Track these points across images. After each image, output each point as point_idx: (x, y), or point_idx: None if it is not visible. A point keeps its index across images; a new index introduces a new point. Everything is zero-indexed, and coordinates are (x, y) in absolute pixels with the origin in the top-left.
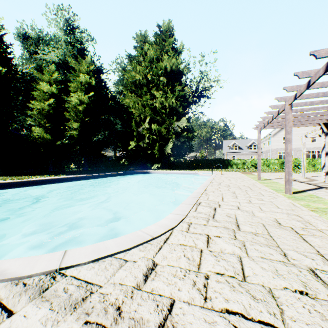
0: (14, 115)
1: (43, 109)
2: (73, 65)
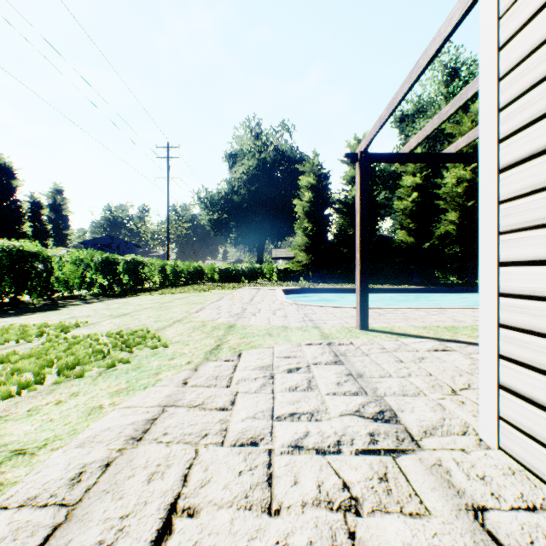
0: (376, 223)
1: (406, 208)
2: (449, 131)
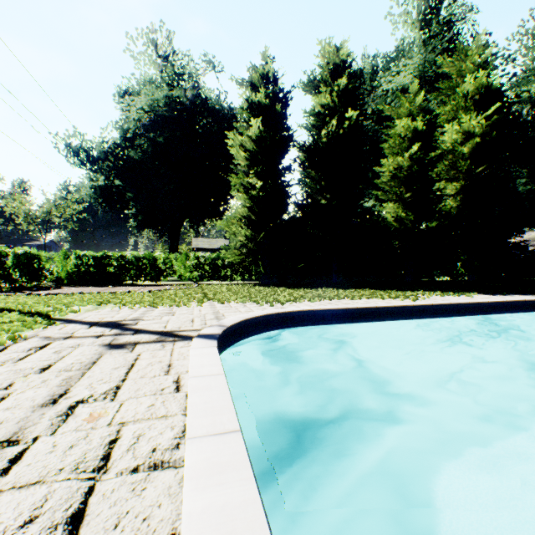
0: (360, 189)
1: (399, 169)
2: (445, 70)
